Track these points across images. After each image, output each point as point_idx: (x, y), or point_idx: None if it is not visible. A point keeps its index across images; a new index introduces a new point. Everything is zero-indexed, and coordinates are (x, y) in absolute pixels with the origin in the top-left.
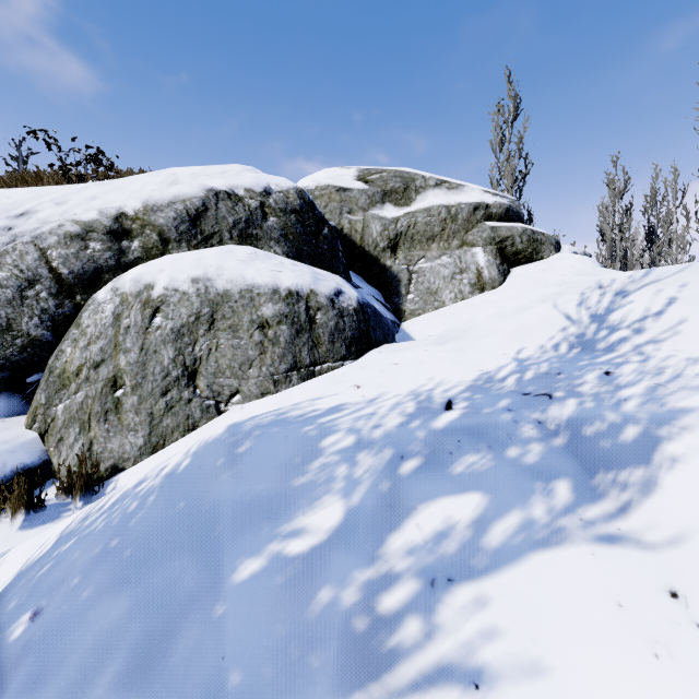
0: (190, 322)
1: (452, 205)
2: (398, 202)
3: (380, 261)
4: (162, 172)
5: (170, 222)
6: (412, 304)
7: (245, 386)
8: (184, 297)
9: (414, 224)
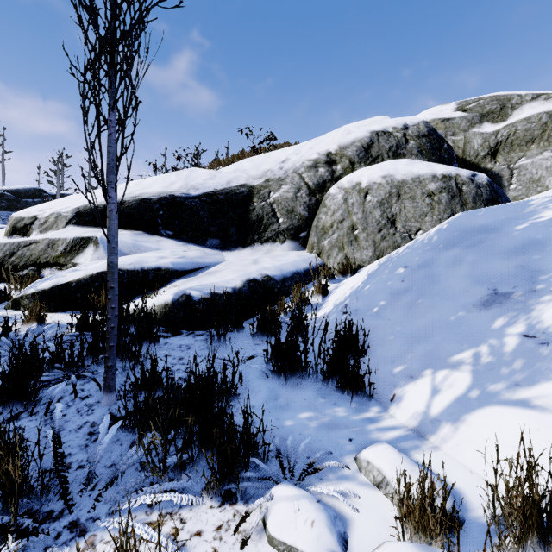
0: (386, 197)
1: None
2: (494, 120)
3: (480, 166)
4: (340, 128)
5: (354, 153)
6: (514, 192)
7: (424, 226)
8: (380, 185)
9: (514, 132)
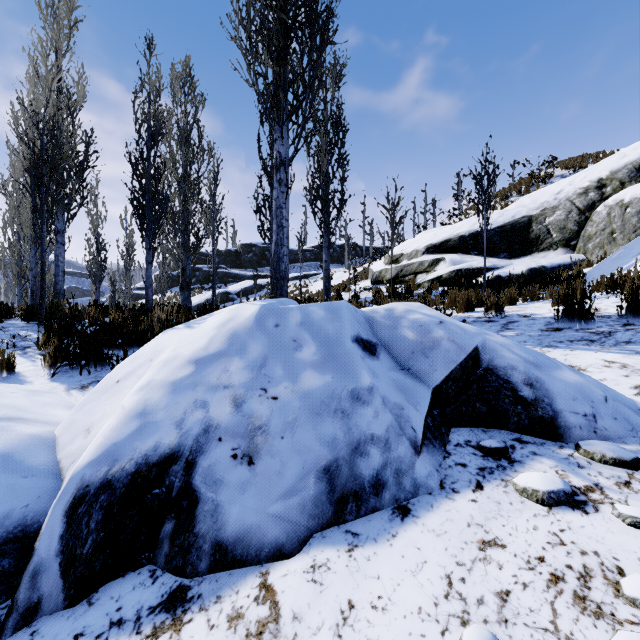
0: None
1: None
2: None
3: None
4: (615, 154)
5: (625, 175)
6: None
7: None
8: (639, 200)
9: None
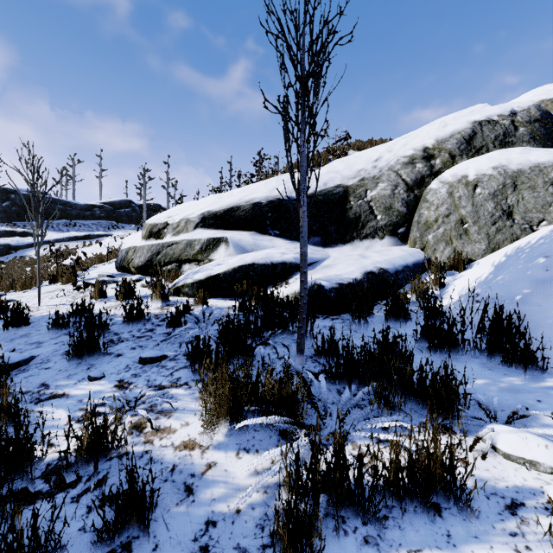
0: (499, 189)
1: None
2: None
3: None
4: (435, 122)
5: (454, 146)
6: None
7: (548, 216)
8: (491, 177)
9: None
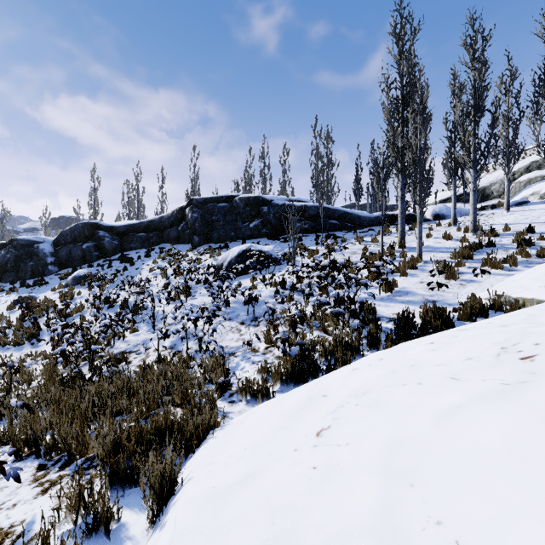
0: (525, 183)
1: None
2: None
3: None
4: (521, 161)
5: (522, 170)
6: None
7: None
8: (524, 180)
9: None
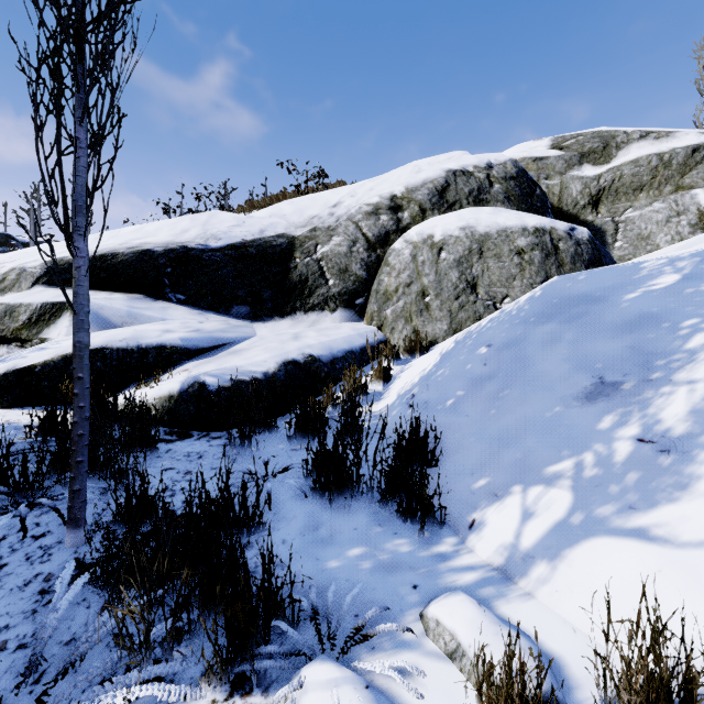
0: (465, 255)
1: (665, 152)
2: (596, 161)
3: (580, 218)
4: (408, 165)
5: (425, 197)
6: (620, 250)
7: (512, 292)
8: (457, 240)
9: (619, 177)
